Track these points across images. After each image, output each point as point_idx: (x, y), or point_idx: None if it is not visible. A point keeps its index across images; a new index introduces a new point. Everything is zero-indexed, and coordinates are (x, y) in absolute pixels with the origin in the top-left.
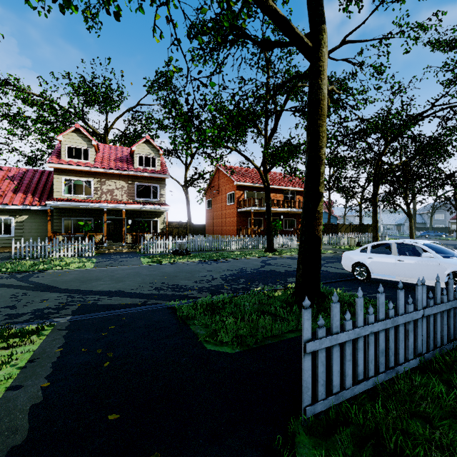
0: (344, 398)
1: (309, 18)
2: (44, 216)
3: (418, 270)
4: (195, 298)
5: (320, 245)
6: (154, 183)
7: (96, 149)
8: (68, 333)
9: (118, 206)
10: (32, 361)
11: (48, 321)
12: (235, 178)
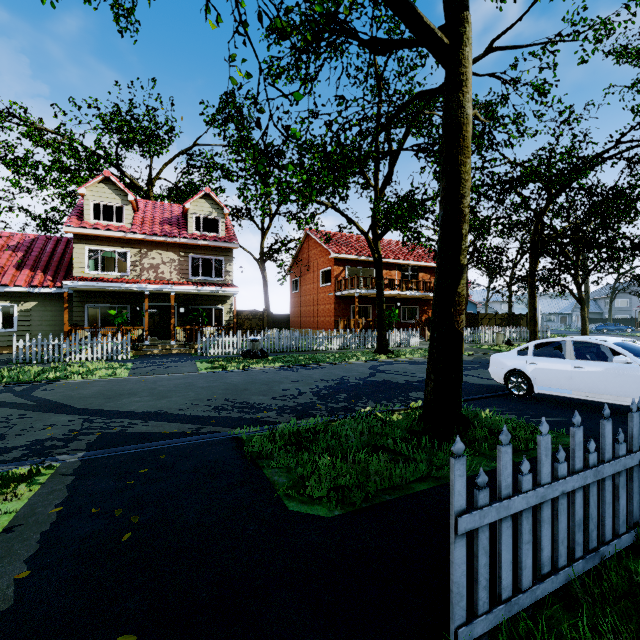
0: (520, 607)
1: (444, 3)
2: (60, 301)
3: (608, 383)
4: (272, 423)
5: (461, 345)
6: (217, 255)
7: (134, 207)
8: (76, 480)
9: (165, 288)
10: (10, 530)
11: (49, 460)
12: (333, 249)
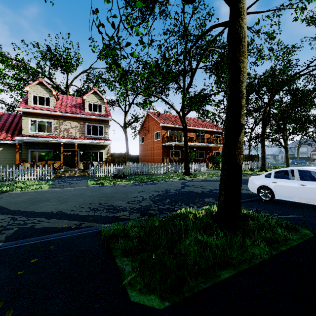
0: None
1: None
2: (15, 148)
3: None
4: (126, 219)
5: (241, 173)
6: (100, 123)
7: (56, 98)
8: None
9: (72, 141)
10: None
11: None
12: (161, 121)
